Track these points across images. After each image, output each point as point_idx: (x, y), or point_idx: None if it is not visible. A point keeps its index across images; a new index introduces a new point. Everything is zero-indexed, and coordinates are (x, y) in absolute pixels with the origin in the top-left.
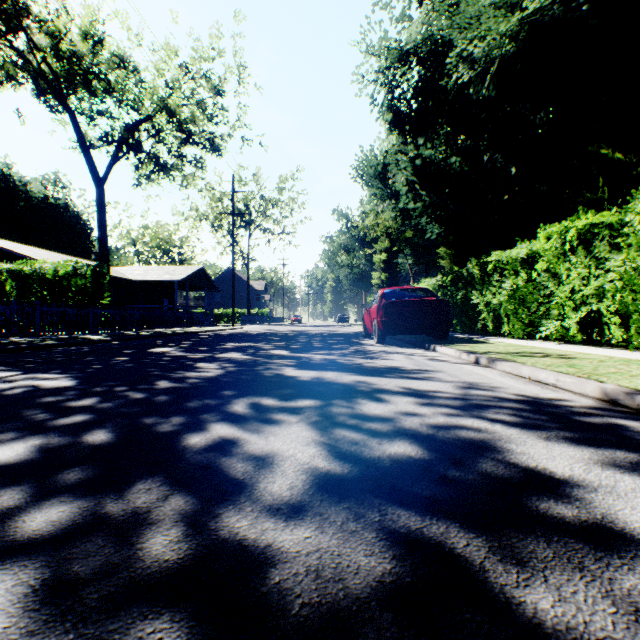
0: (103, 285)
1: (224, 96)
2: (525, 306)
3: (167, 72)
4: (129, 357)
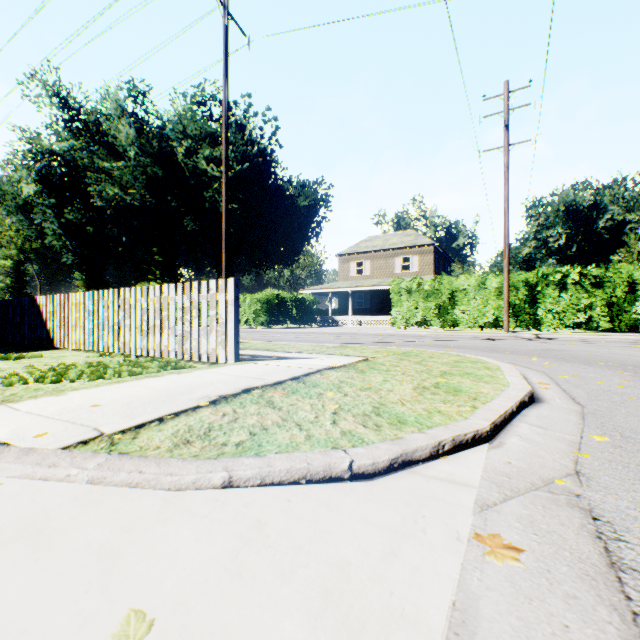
0: None
1: None
2: None
3: None
4: None
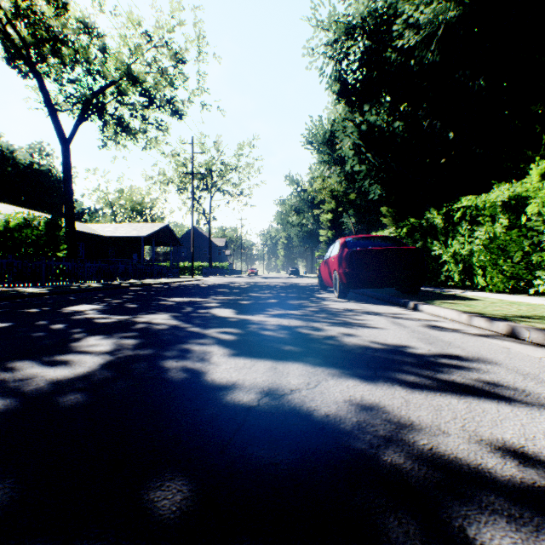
0: (58, 237)
1: (184, 63)
2: (506, 256)
3: (129, 38)
4: (11, 322)
